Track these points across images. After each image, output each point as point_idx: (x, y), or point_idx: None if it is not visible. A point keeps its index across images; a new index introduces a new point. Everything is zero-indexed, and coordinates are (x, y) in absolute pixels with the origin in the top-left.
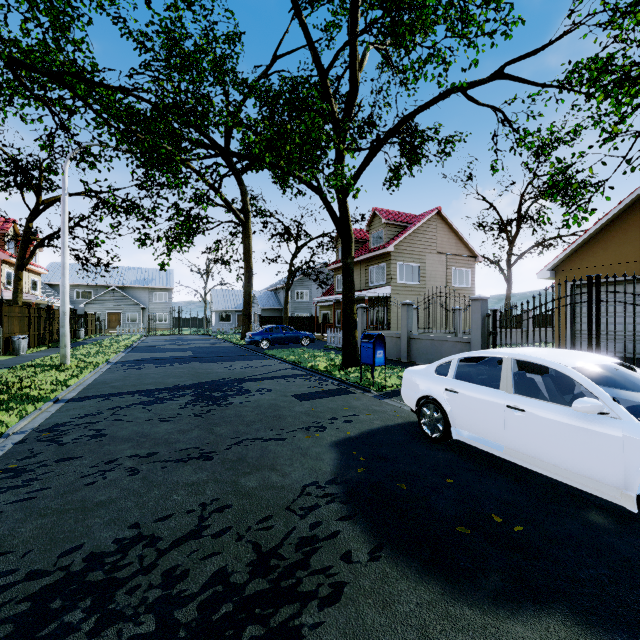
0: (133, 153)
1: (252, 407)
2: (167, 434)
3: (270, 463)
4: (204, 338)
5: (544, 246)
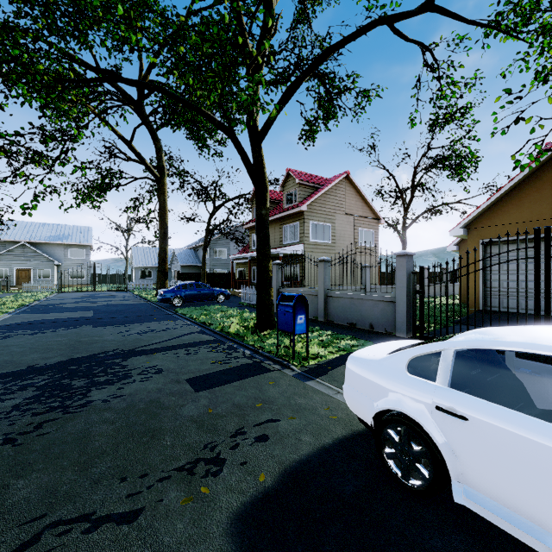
0: None
1: (117, 411)
2: None
3: None
4: (119, 294)
5: (433, 212)
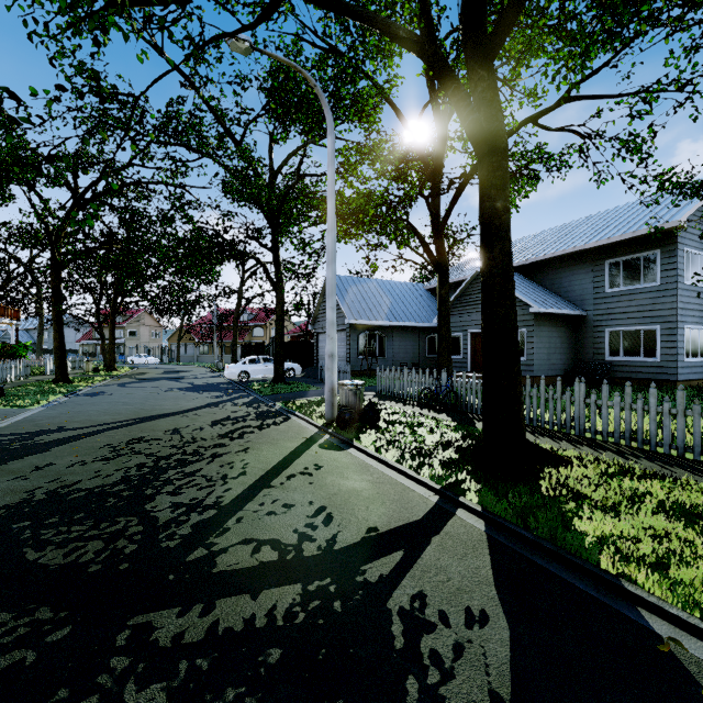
0: None
1: None
2: None
3: None
4: None
5: None
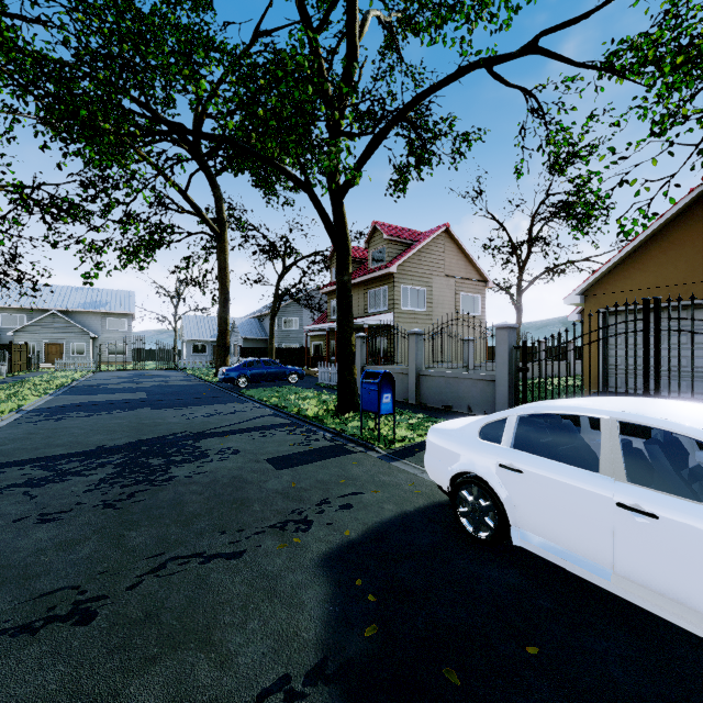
0: (42, 117)
1: (203, 484)
2: (34, 553)
3: (203, 623)
4: (170, 374)
5: (555, 272)
